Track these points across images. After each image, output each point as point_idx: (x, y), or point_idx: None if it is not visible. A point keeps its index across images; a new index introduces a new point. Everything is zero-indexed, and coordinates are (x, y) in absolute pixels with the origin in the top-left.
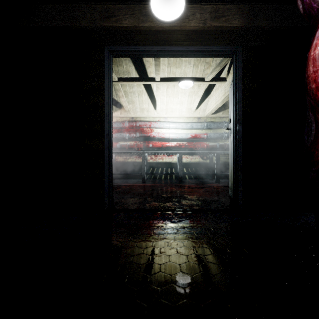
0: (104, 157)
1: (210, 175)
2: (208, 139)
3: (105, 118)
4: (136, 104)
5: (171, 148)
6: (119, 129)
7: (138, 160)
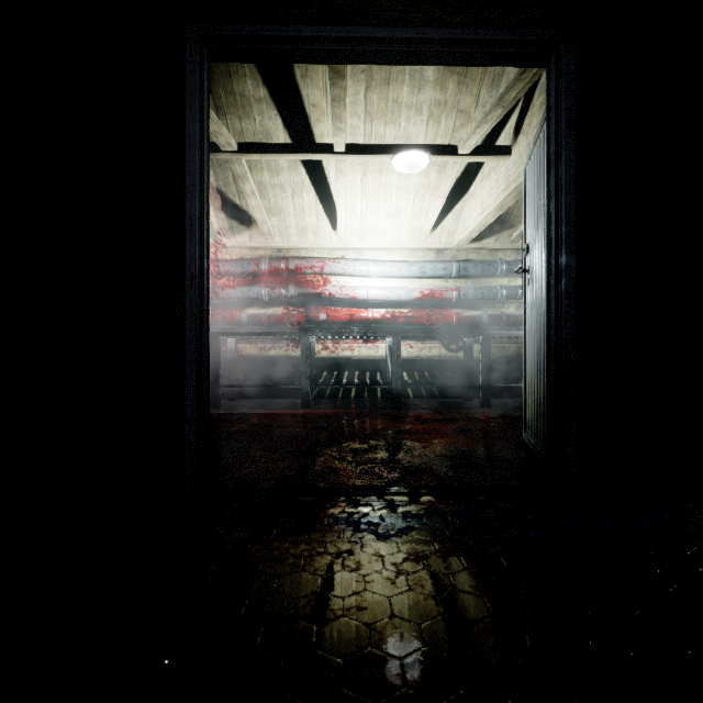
0: (185, 342)
1: (465, 389)
2: (460, 302)
3: (188, 230)
4: (289, 216)
5: (372, 324)
6: (248, 278)
7: (294, 353)
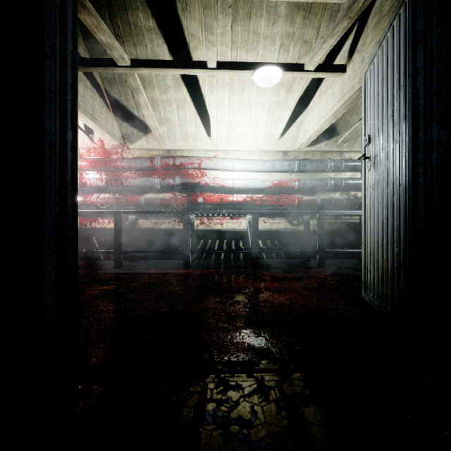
0: (43, 215)
1: (304, 253)
2: (300, 189)
3: (47, 96)
4: (175, 125)
5: (236, 205)
6: (145, 172)
7: (179, 226)
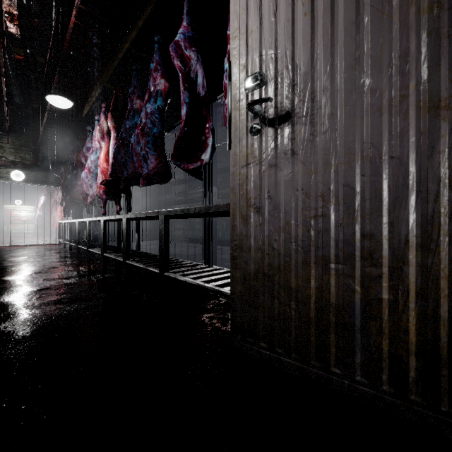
0: (2, 225)
1: None
2: None
3: (2, 218)
4: None
5: (23, 221)
6: None
7: (4, 226)
